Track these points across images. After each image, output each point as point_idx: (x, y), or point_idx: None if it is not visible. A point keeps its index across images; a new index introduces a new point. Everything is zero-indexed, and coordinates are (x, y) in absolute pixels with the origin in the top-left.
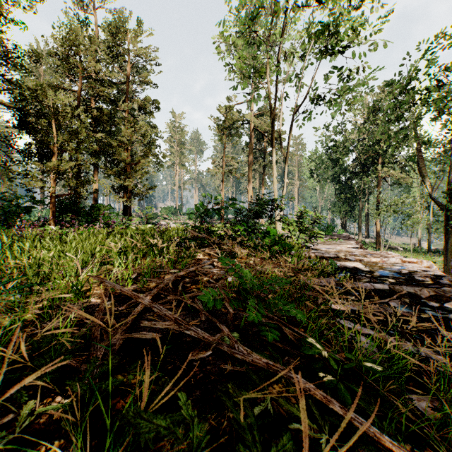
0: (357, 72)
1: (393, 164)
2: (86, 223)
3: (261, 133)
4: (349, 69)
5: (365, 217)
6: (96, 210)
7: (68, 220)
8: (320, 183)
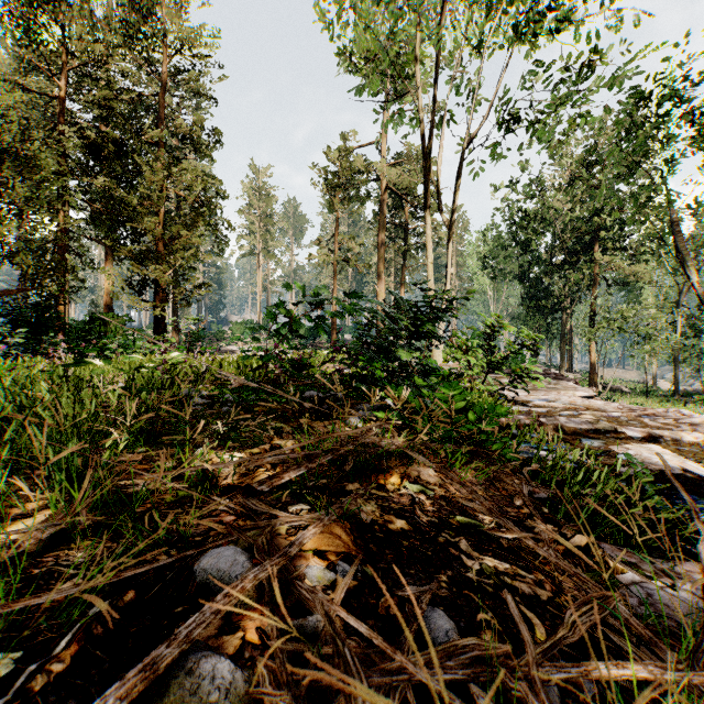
0: (579, 71)
1: (618, 250)
2: (65, 349)
3: (400, 197)
4: (566, 67)
5: (566, 339)
6: (101, 324)
7: (22, 343)
8: (495, 282)
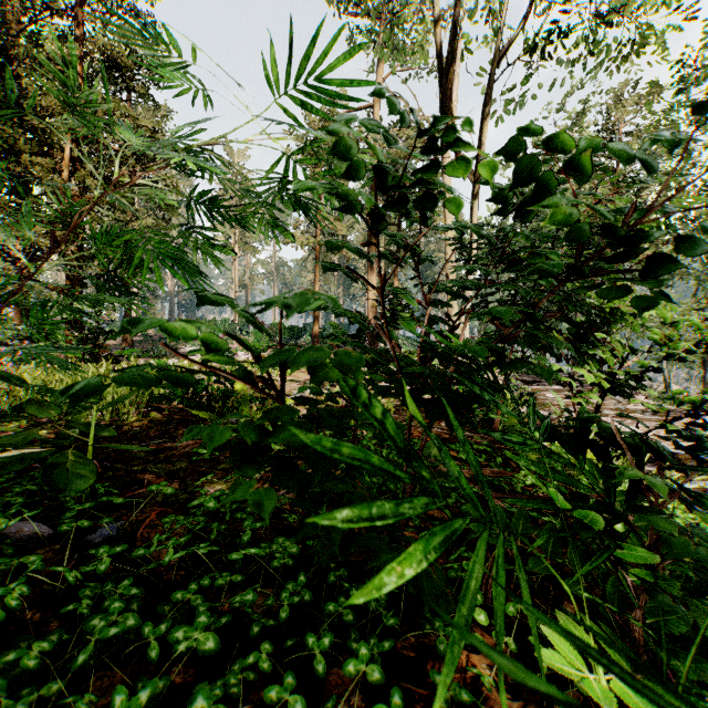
0: None
1: None
2: None
3: None
4: None
5: None
6: None
7: None
8: None
